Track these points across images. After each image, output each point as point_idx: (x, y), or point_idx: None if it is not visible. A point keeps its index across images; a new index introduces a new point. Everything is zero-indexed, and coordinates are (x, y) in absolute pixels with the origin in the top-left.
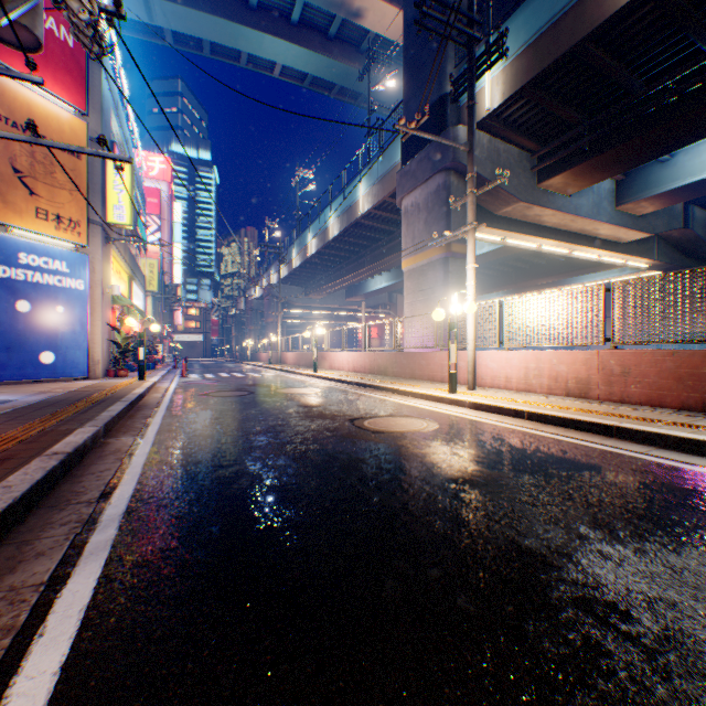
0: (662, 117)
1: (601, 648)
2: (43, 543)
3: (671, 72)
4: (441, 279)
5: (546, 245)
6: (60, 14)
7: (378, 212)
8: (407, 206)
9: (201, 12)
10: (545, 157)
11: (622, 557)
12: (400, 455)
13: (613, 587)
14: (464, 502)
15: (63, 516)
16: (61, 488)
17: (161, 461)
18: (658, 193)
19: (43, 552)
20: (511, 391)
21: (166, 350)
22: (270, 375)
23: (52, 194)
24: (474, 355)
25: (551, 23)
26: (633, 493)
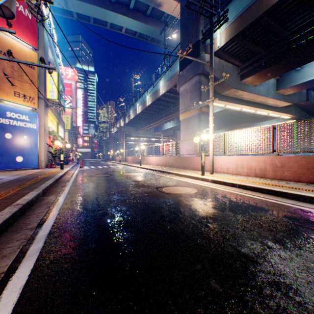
0: (298, 50)
1: (287, 311)
2: (6, 250)
3: (302, 29)
4: (197, 123)
5: (244, 108)
6: (25, 4)
7: (169, 93)
8: (182, 91)
9: (89, 4)
10: (244, 68)
11: (291, 258)
12: (180, 205)
13: (288, 275)
14: (211, 229)
15: (18, 236)
16: (19, 221)
17: (68, 208)
18: (295, 85)
19: (6, 255)
20: (229, 174)
21: (74, 155)
22: (120, 167)
23: (21, 85)
24: (213, 158)
25: (247, 7)
26: (291, 224)
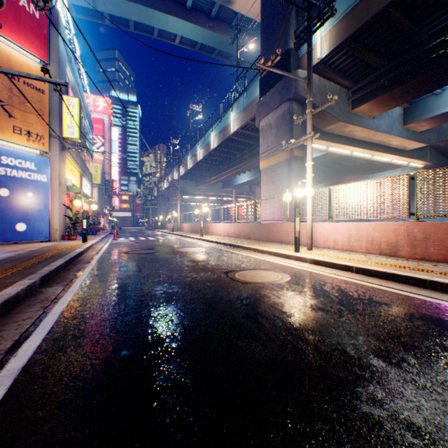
0: (441, 60)
1: None
2: None
3: (447, 29)
4: (286, 174)
5: (356, 152)
6: None
7: (243, 131)
8: (263, 126)
9: (127, 1)
10: (357, 91)
11: None
12: (265, 304)
13: None
14: (327, 356)
15: None
16: None
17: (76, 309)
18: (433, 116)
19: None
20: (338, 250)
21: (107, 222)
22: (172, 238)
23: (24, 117)
24: (312, 225)
25: None
26: None
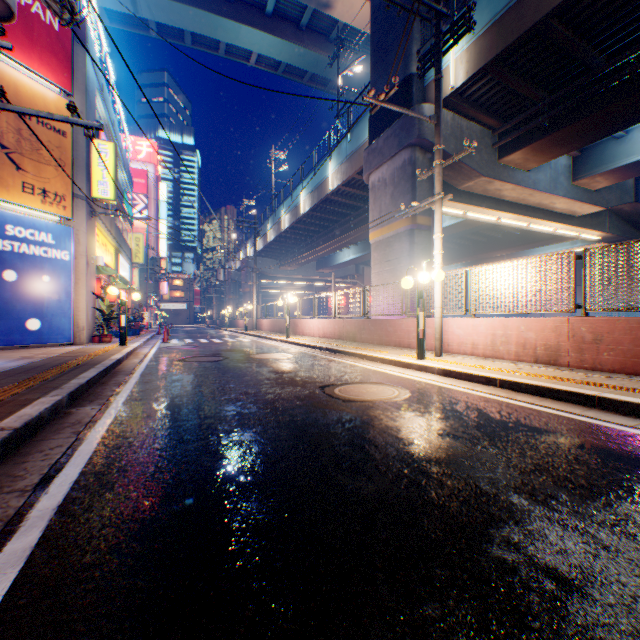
0: (622, 92)
1: None
2: None
3: (631, 48)
4: (407, 250)
5: (505, 218)
6: None
7: (347, 188)
8: (374, 182)
9: (182, 4)
10: (506, 133)
11: None
12: (374, 428)
13: None
14: (453, 492)
15: None
16: None
17: (120, 435)
18: (613, 168)
19: None
20: (478, 357)
21: (152, 317)
22: (246, 341)
23: (38, 170)
24: (441, 322)
25: (514, 1)
26: None
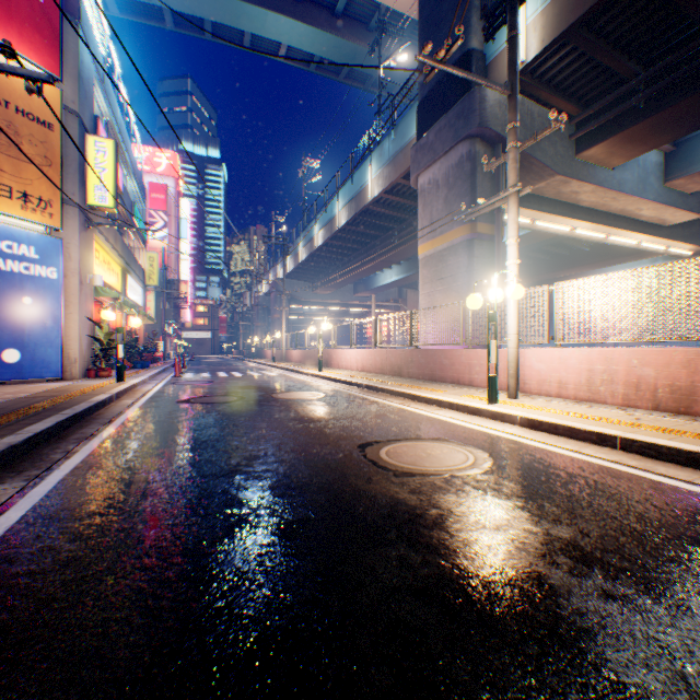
0: None
1: None
2: None
3: None
4: (465, 265)
5: (580, 228)
6: None
7: (390, 196)
8: (423, 184)
9: None
10: (586, 122)
11: None
12: (455, 541)
13: None
14: None
15: None
16: None
17: (7, 556)
18: None
19: None
20: (567, 399)
21: (172, 347)
22: (271, 375)
23: (17, 168)
24: (517, 354)
25: None
26: None
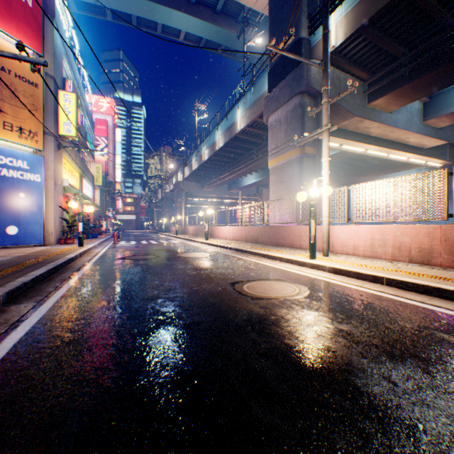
0: None
1: None
2: None
3: None
4: (297, 173)
5: (371, 150)
6: None
7: (251, 129)
8: (272, 122)
9: None
10: (373, 83)
11: None
12: (283, 331)
13: None
14: (397, 440)
15: None
16: None
17: (35, 339)
18: None
19: None
20: (358, 257)
21: (110, 225)
22: (175, 242)
23: (16, 112)
24: (328, 229)
25: None
26: None
